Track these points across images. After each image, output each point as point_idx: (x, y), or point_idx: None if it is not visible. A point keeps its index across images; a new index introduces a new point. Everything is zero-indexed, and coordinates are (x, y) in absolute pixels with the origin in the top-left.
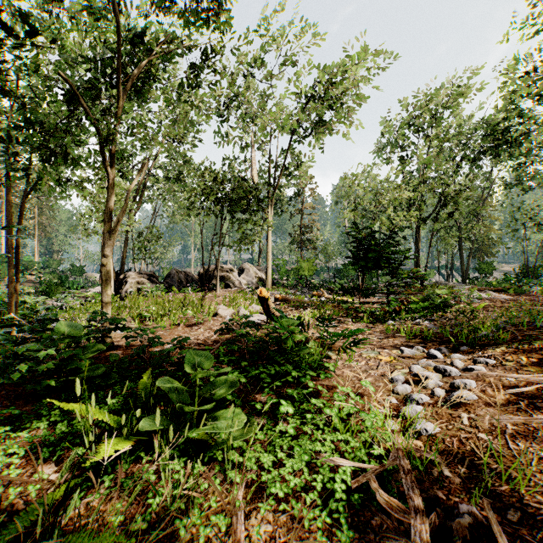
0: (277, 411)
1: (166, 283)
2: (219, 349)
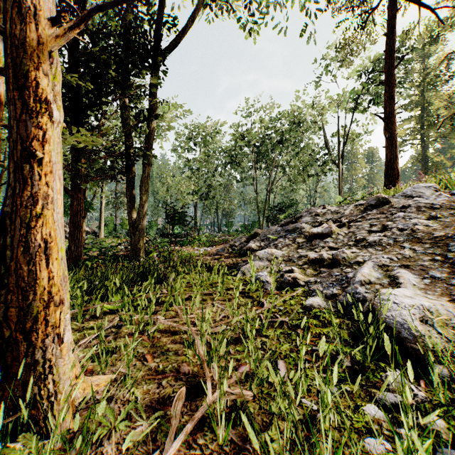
0: None
1: None
2: None
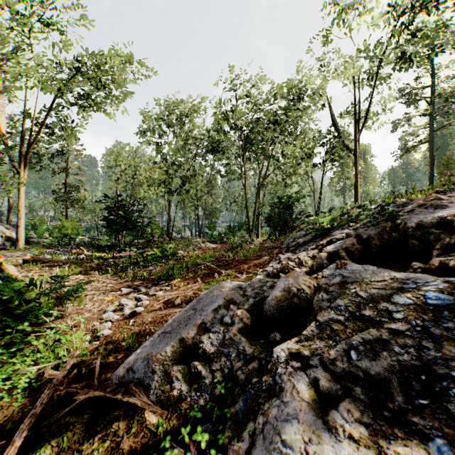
0: None
1: None
2: None
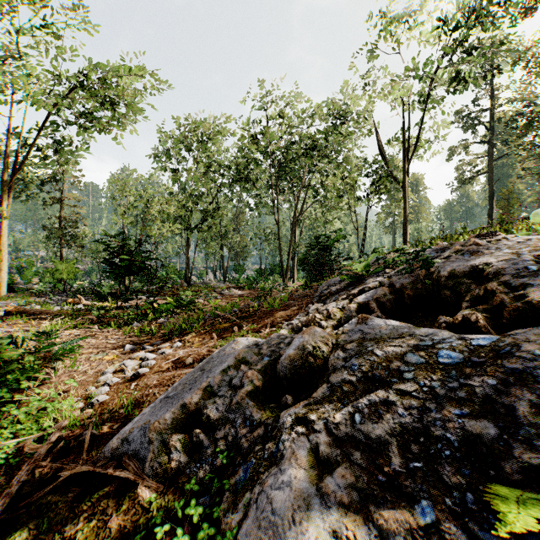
0: None
1: None
2: None
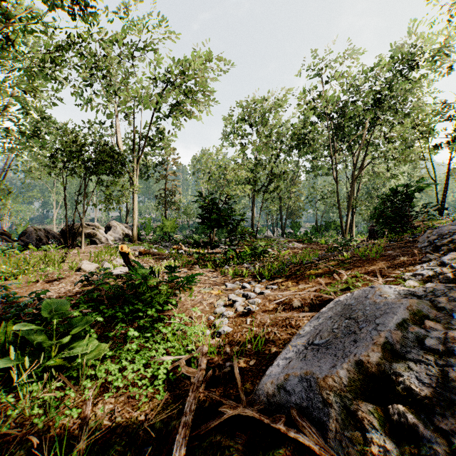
0: (127, 337)
1: (22, 241)
2: (80, 299)
